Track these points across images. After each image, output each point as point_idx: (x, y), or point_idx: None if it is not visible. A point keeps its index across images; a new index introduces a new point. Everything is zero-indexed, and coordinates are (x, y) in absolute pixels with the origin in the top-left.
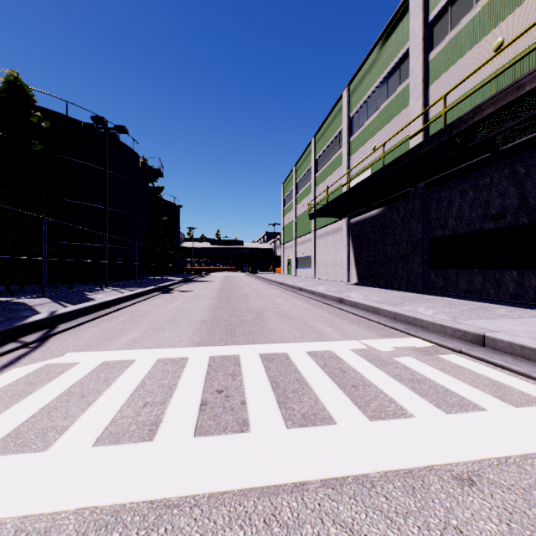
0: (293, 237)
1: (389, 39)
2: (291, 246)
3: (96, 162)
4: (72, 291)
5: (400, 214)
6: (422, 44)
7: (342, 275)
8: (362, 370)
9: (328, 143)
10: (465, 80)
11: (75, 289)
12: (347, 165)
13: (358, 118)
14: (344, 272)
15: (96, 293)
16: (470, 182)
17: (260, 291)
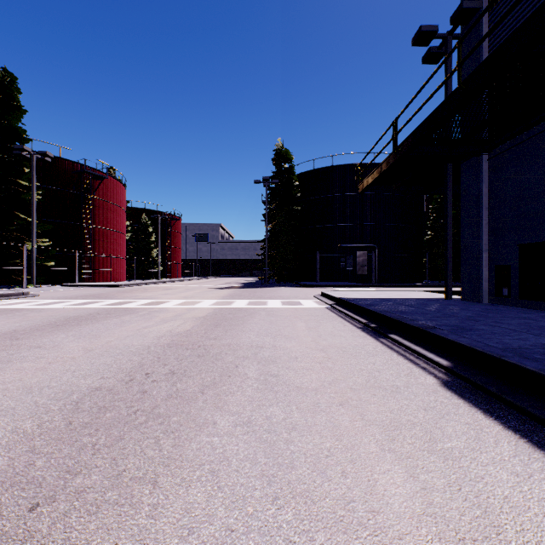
0: None
1: None
2: None
3: None
4: None
5: None
6: None
7: None
8: None
9: None
10: None
11: None
12: None
13: None
14: None
15: None
16: None
17: None
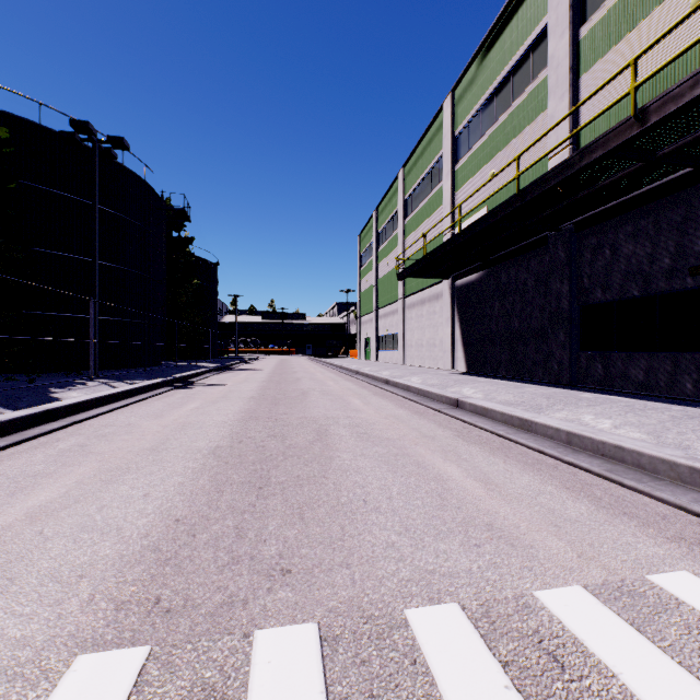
0: (373, 308)
1: (514, 16)
2: (371, 320)
3: (87, 196)
4: (30, 387)
5: (533, 271)
6: (569, 15)
7: (443, 360)
8: (605, 650)
9: (423, 175)
10: (677, 26)
11: (41, 382)
12: (450, 204)
13: (468, 136)
14: (447, 356)
15: (70, 389)
16: (650, 218)
17: (327, 385)
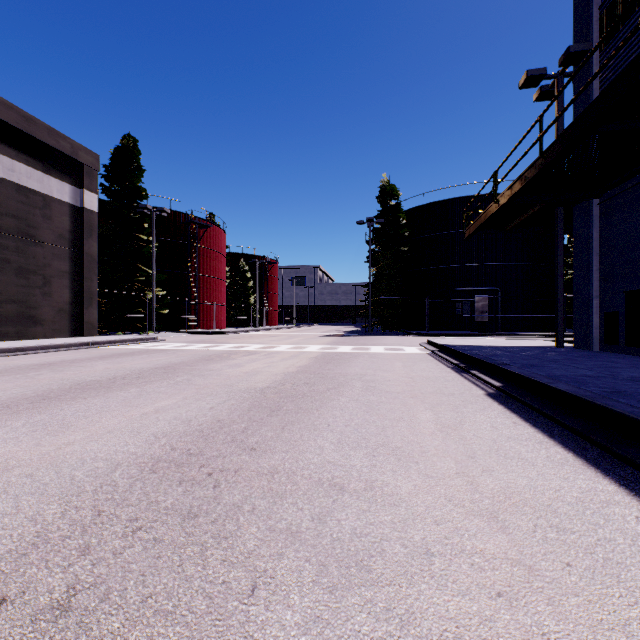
0: None
1: None
2: None
3: None
4: None
5: None
6: None
7: None
8: None
9: None
10: None
11: None
12: None
13: None
14: None
15: None
16: None
17: None
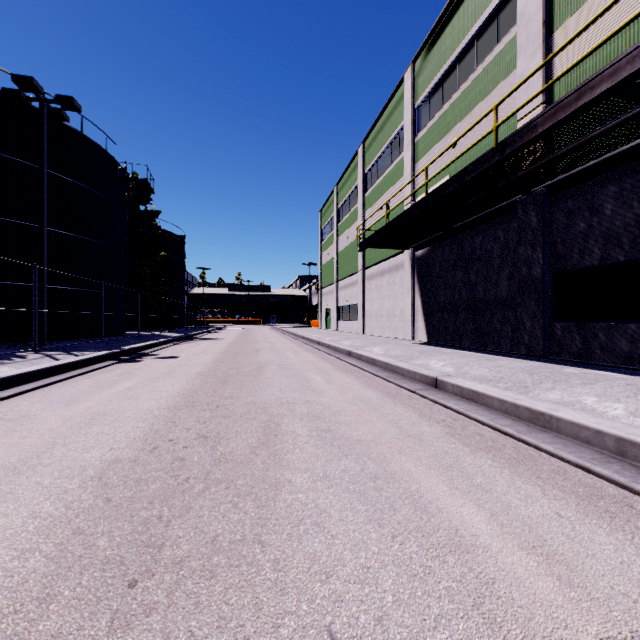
0: (334, 279)
1: None
2: (331, 292)
3: None
4: None
5: (500, 239)
6: None
7: (403, 329)
8: None
9: (383, 149)
10: None
11: None
12: (411, 174)
13: (429, 106)
14: (407, 326)
15: (1, 363)
16: (639, 175)
17: (286, 358)
